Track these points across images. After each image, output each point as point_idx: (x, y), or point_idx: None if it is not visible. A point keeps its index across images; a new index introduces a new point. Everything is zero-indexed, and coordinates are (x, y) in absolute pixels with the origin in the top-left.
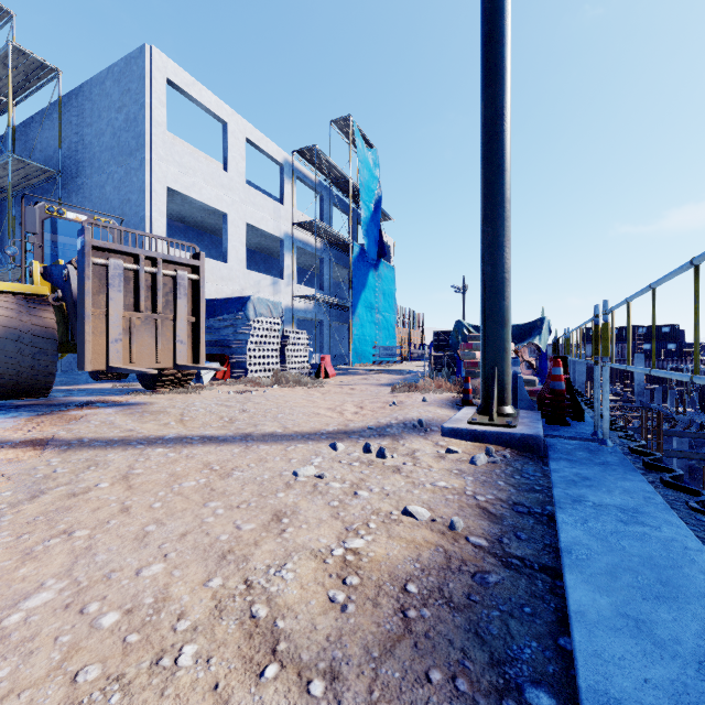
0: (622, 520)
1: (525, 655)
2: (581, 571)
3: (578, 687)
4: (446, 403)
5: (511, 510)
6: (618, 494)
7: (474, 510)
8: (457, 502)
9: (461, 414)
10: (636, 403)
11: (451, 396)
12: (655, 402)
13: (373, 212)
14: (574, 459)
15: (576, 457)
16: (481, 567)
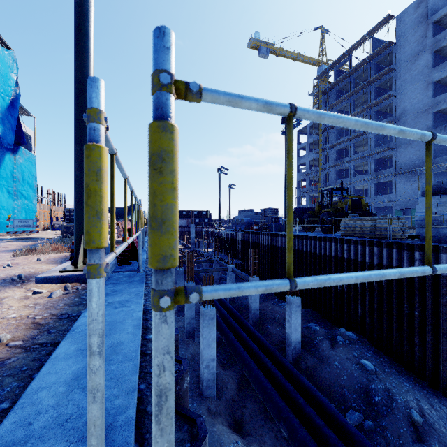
0: (116, 307)
1: (5, 392)
2: (72, 337)
3: (24, 392)
4: (57, 260)
5: (56, 319)
6: (125, 295)
7: (27, 326)
8: (16, 324)
9: (59, 267)
10: (191, 249)
11: (64, 254)
12: (200, 247)
13: (11, 104)
14: (117, 282)
15: (120, 281)
16: (6, 357)
